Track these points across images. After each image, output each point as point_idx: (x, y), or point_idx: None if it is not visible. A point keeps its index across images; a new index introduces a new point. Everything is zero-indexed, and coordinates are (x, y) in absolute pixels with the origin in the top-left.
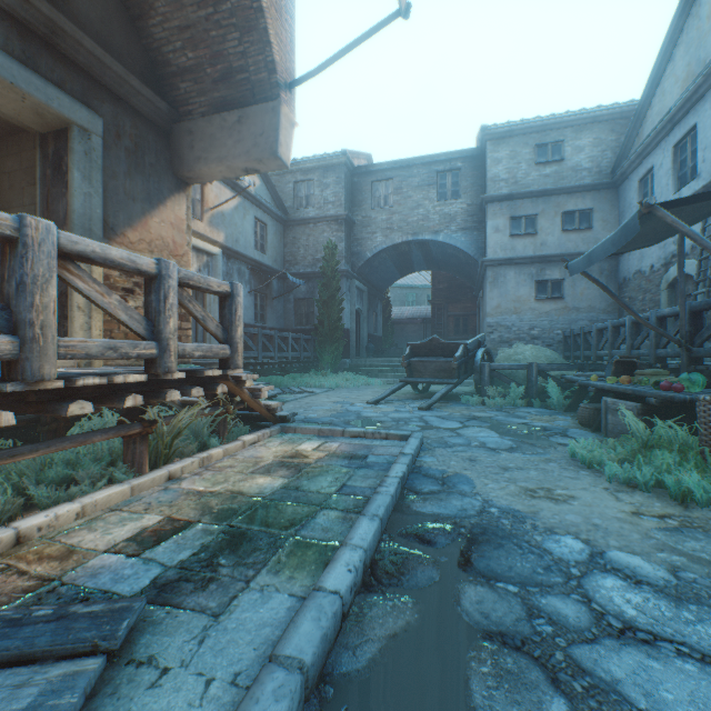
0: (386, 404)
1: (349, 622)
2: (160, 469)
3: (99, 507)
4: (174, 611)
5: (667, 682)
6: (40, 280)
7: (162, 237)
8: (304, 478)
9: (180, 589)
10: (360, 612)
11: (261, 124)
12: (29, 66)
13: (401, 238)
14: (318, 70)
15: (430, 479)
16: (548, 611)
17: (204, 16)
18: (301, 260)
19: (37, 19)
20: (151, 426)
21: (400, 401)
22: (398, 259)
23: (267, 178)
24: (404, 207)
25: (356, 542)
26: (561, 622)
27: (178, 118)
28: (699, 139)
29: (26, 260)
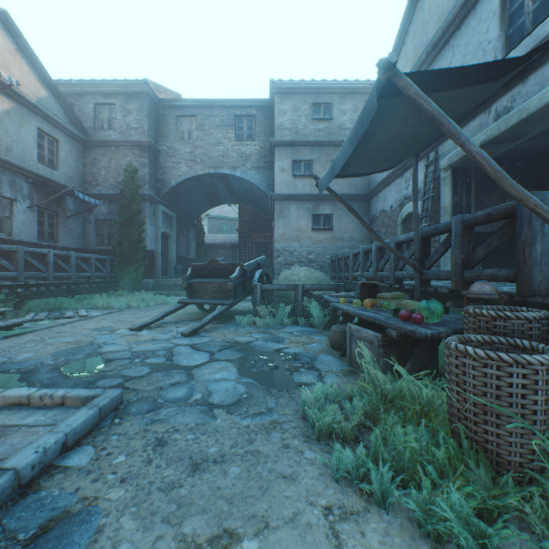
0: (154, 329)
1: None
2: None
3: None
4: None
5: None
6: None
7: None
8: None
9: None
10: None
11: None
12: None
13: (204, 170)
14: None
15: None
16: None
17: None
18: (103, 181)
19: None
20: None
21: (173, 324)
22: (204, 190)
23: (57, 91)
24: (207, 142)
25: None
26: None
27: None
28: None
29: None
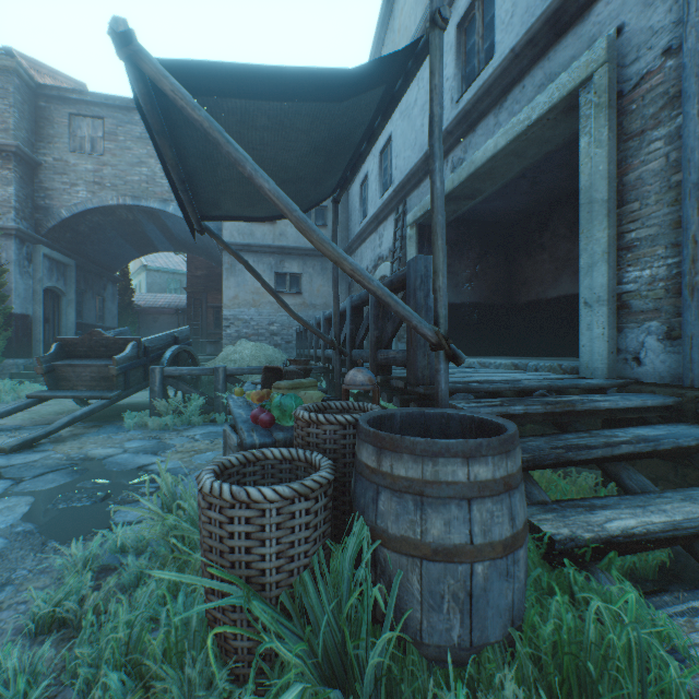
0: None
1: None
2: None
3: None
4: None
5: None
6: None
7: None
8: None
9: None
10: None
11: None
12: None
13: (117, 199)
14: None
15: None
16: None
17: None
18: None
19: None
20: None
21: (7, 432)
22: (124, 229)
23: None
24: (122, 159)
25: None
26: None
27: None
28: (394, 147)
29: None
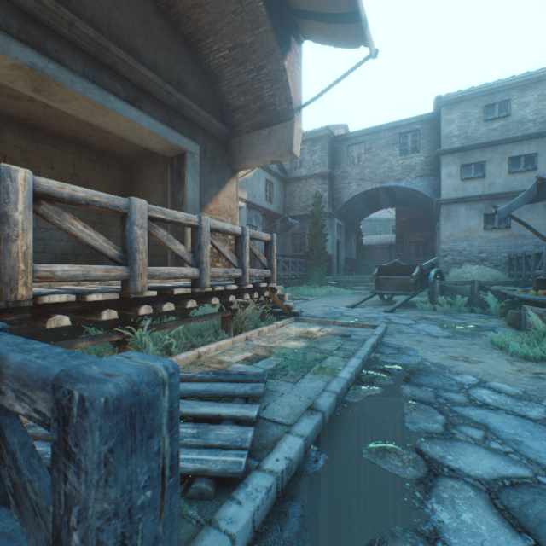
0: (360, 308)
1: (350, 391)
2: (241, 334)
3: (222, 348)
4: (277, 381)
5: (493, 418)
6: (205, 243)
7: (224, 205)
8: (316, 343)
9: (275, 375)
10: (355, 389)
11: (282, 135)
12: (170, 126)
13: (371, 186)
14: (317, 97)
15: (390, 348)
16: (445, 397)
17: (251, 78)
18: (296, 206)
19: (174, 102)
20: (235, 312)
21: (370, 306)
22: (368, 201)
23: None
24: (373, 162)
25: (350, 365)
26: (451, 400)
27: (233, 135)
28: None
29: (201, 235)
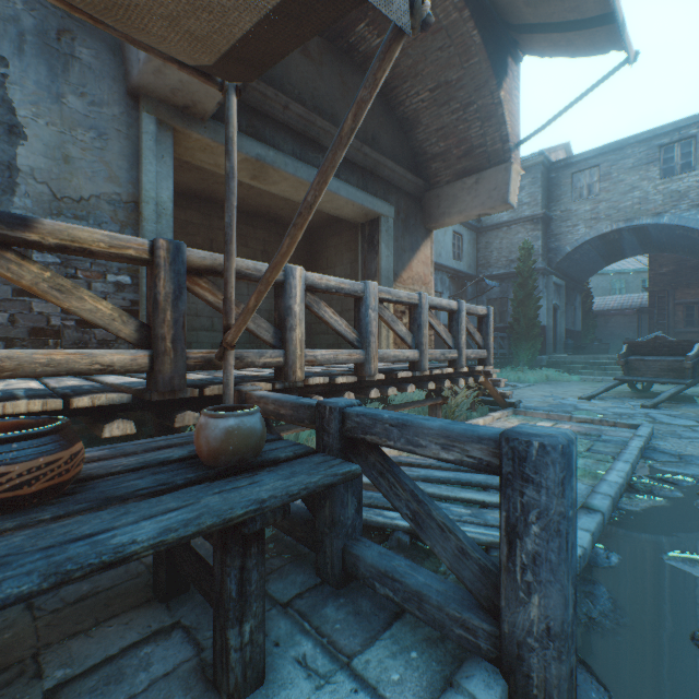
0: (599, 401)
1: (623, 498)
2: None
3: None
4: None
5: None
6: (424, 322)
7: (418, 272)
8: None
9: None
10: (628, 497)
11: (494, 182)
12: (364, 190)
13: (609, 227)
14: (542, 128)
15: (666, 454)
16: None
17: (455, 118)
18: (494, 263)
19: (369, 163)
20: (446, 399)
21: (616, 399)
22: (603, 248)
23: None
24: (613, 193)
25: (617, 469)
26: None
27: (428, 188)
28: None
29: (421, 314)
